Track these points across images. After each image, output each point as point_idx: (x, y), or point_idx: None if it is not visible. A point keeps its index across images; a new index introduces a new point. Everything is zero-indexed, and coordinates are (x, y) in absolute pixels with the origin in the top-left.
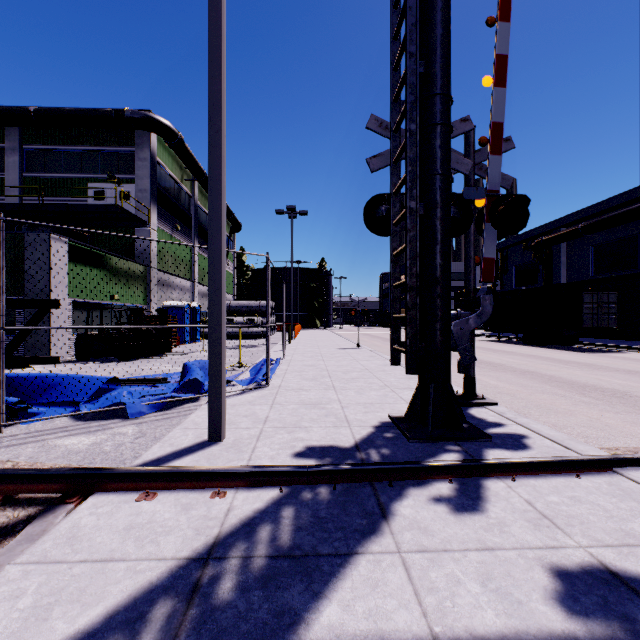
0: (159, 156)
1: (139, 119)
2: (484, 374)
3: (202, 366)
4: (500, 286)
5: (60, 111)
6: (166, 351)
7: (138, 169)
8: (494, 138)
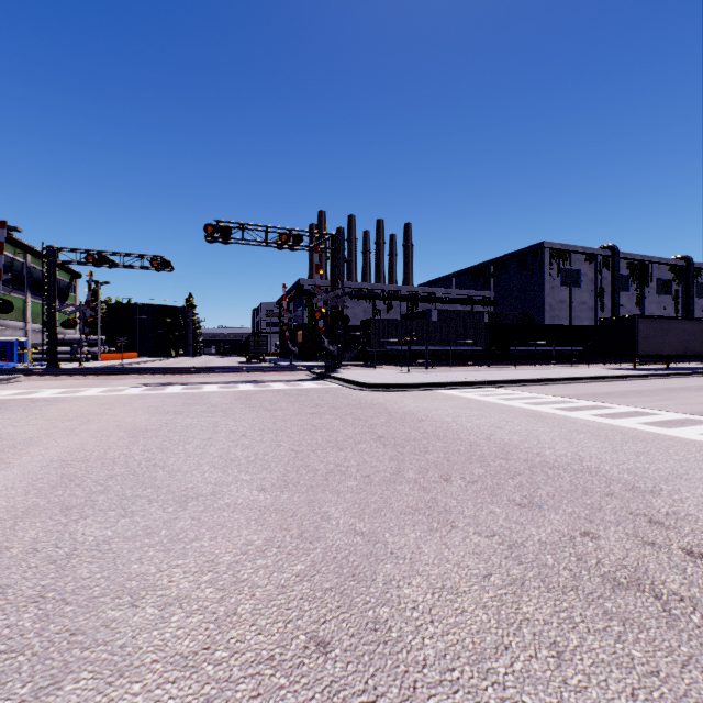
0: None
1: None
2: None
3: (7, 364)
4: None
5: None
6: None
7: None
8: (88, 304)
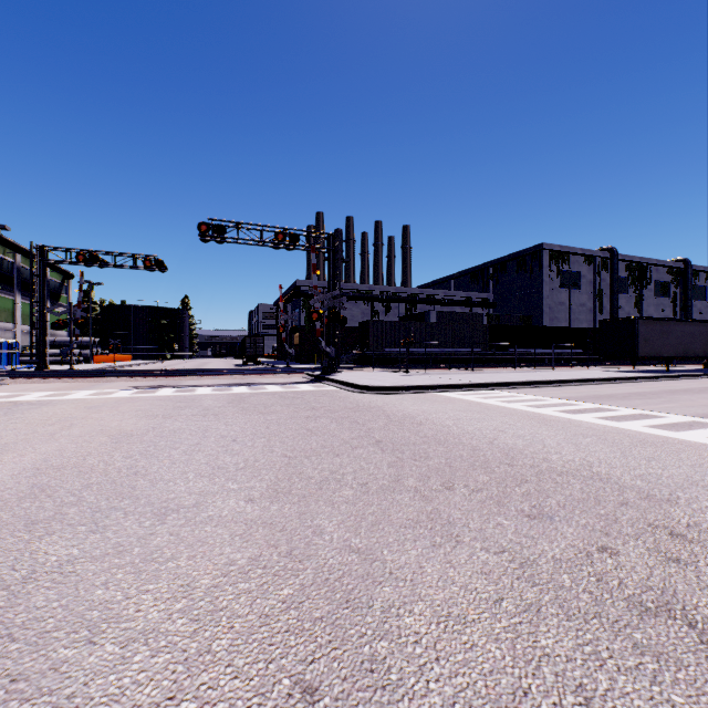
0: None
1: None
2: None
3: None
4: None
5: None
6: None
7: None
8: (79, 305)
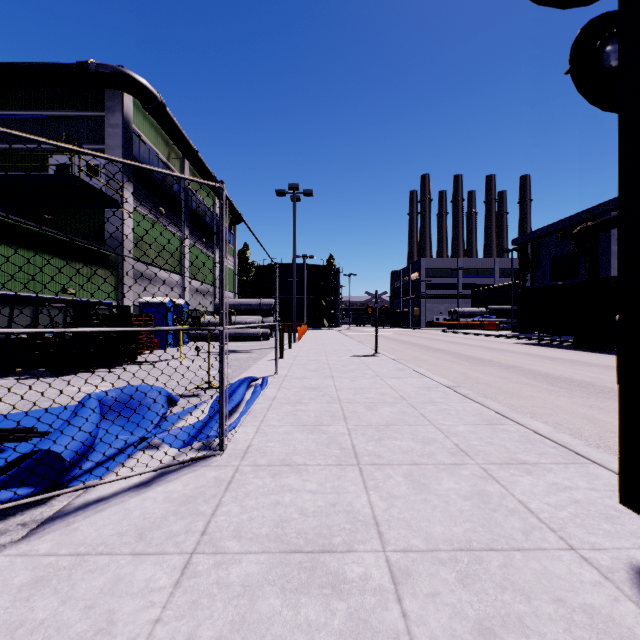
0: (137, 125)
1: (106, 73)
2: (587, 404)
3: (124, 398)
4: (530, 282)
5: (11, 65)
6: (127, 360)
7: (108, 137)
8: None
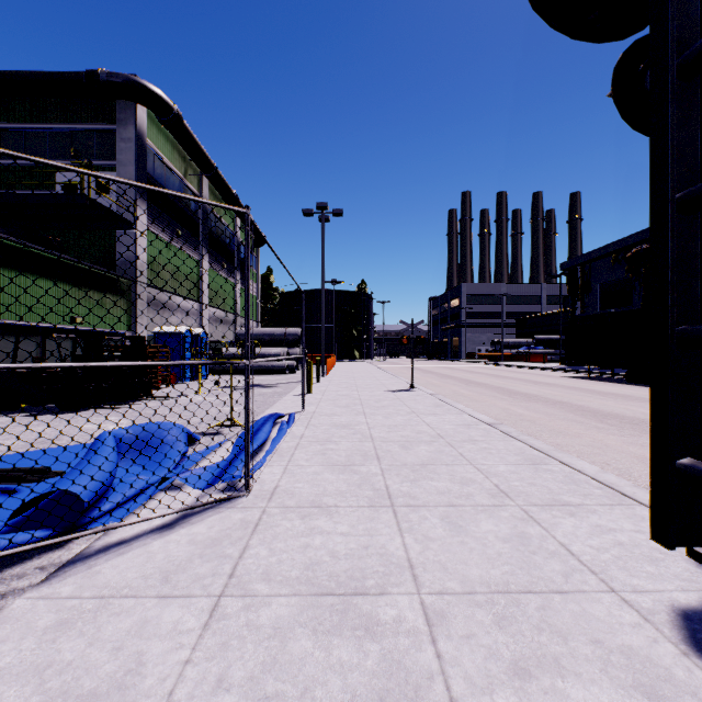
0: (151, 139)
1: (118, 83)
2: (638, 443)
3: (142, 436)
4: (580, 309)
5: (14, 73)
6: (142, 395)
7: (120, 153)
8: None
